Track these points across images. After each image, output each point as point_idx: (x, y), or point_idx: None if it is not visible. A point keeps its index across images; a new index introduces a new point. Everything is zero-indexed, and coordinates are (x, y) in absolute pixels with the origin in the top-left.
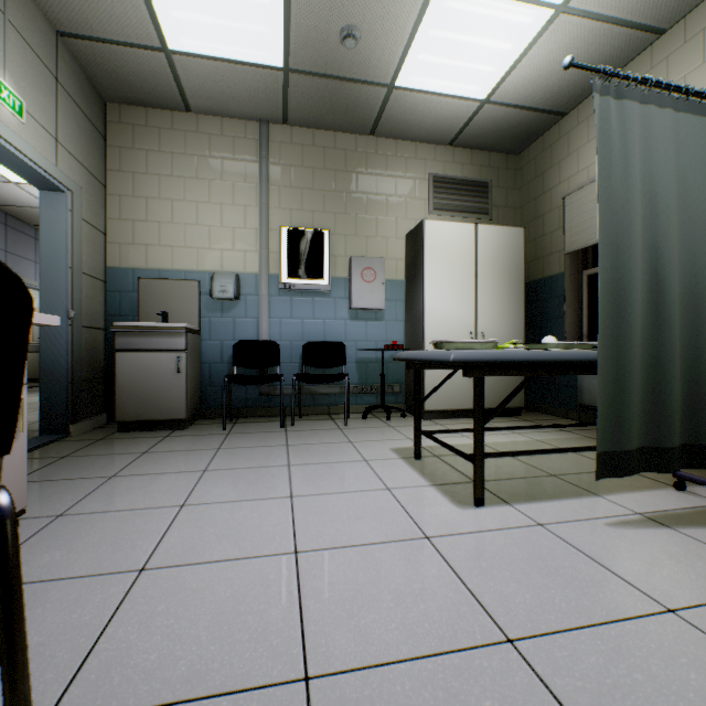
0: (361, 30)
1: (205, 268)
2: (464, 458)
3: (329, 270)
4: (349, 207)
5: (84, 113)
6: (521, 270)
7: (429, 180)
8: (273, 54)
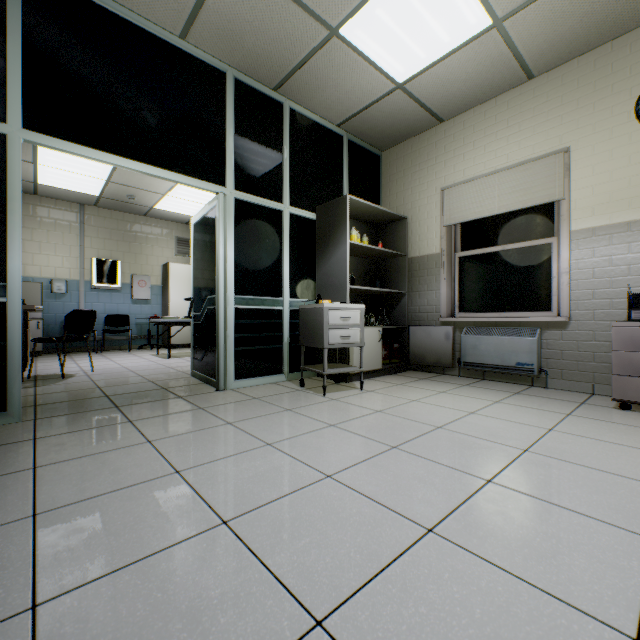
0: (137, 196)
1: (46, 276)
2: (167, 347)
3: (121, 280)
4: (132, 250)
5: None
6: None
7: (175, 239)
8: (94, 193)
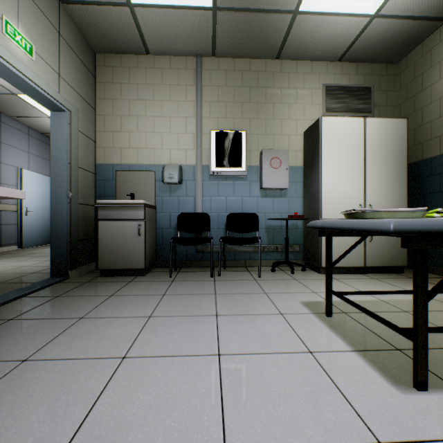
0: None
1: (159, 162)
2: (398, 332)
3: (245, 161)
4: (260, 114)
5: (79, 58)
6: (404, 154)
7: (322, 89)
8: None
